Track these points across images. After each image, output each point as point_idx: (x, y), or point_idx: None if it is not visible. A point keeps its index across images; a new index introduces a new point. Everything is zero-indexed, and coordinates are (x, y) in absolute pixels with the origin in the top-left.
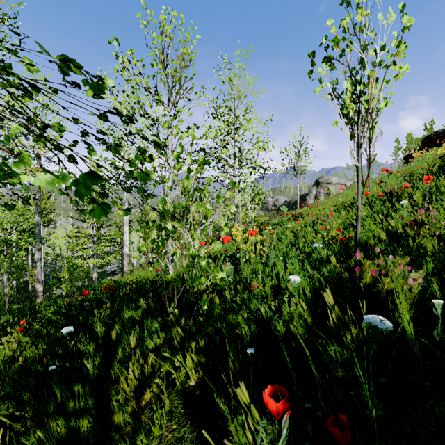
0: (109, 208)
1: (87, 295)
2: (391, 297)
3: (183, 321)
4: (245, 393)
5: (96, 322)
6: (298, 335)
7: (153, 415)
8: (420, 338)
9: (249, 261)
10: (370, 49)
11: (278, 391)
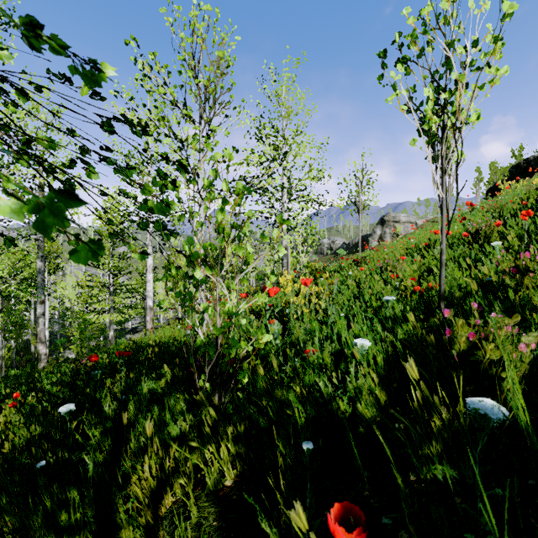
0: (101, 248)
1: (100, 360)
2: (495, 369)
3: (217, 398)
4: (302, 519)
5: (106, 396)
6: (368, 418)
7: (175, 529)
8: (533, 425)
9: (302, 317)
10: (459, 46)
11: (349, 512)
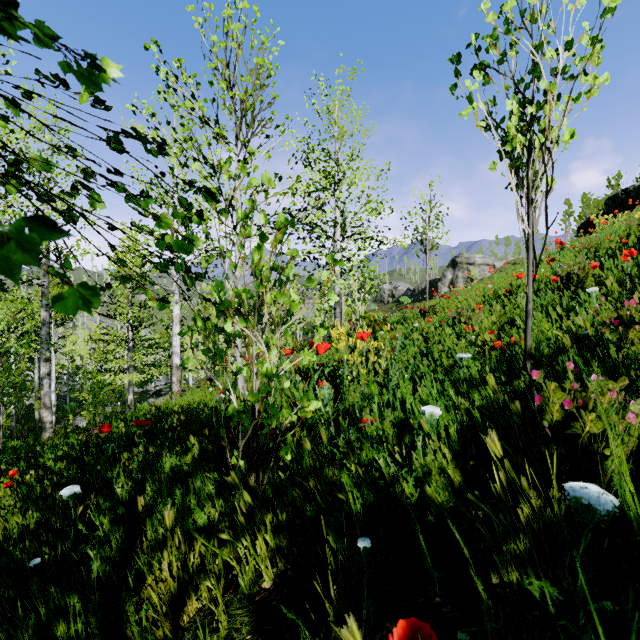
0: (95, 294)
1: (115, 430)
2: (597, 445)
3: (254, 479)
4: None
5: (120, 475)
6: (439, 504)
7: None
8: None
9: (358, 379)
10: (549, 49)
11: (417, 632)
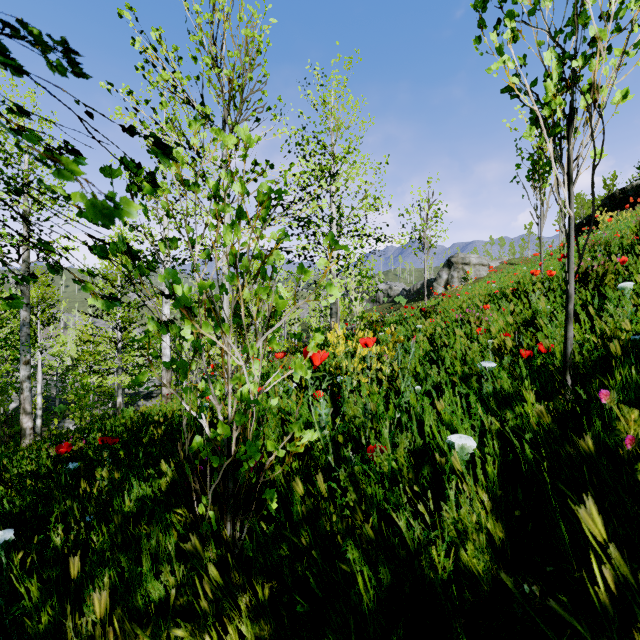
0: None
1: (91, 441)
2: None
3: (229, 531)
4: None
5: (74, 509)
6: (478, 575)
7: None
8: None
9: (359, 388)
10: None
11: None
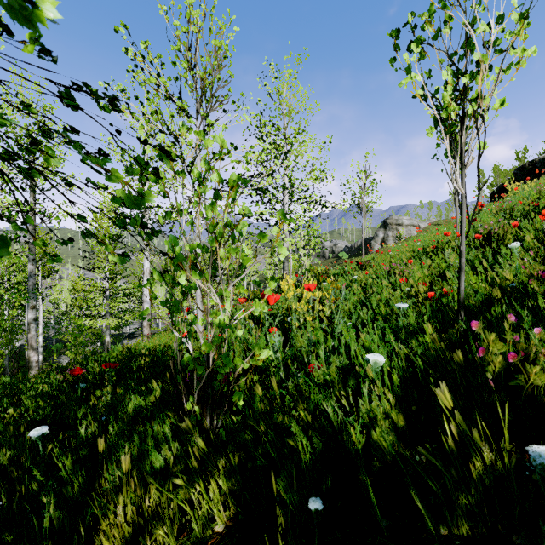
0: (3, 245)
1: (90, 369)
2: (541, 396)
3: (208, 423)
4: None
5: (88, 415)
6: (384, 449)
7: None
8: None
9: (305, 325)
10: (482, 23)
11: None
